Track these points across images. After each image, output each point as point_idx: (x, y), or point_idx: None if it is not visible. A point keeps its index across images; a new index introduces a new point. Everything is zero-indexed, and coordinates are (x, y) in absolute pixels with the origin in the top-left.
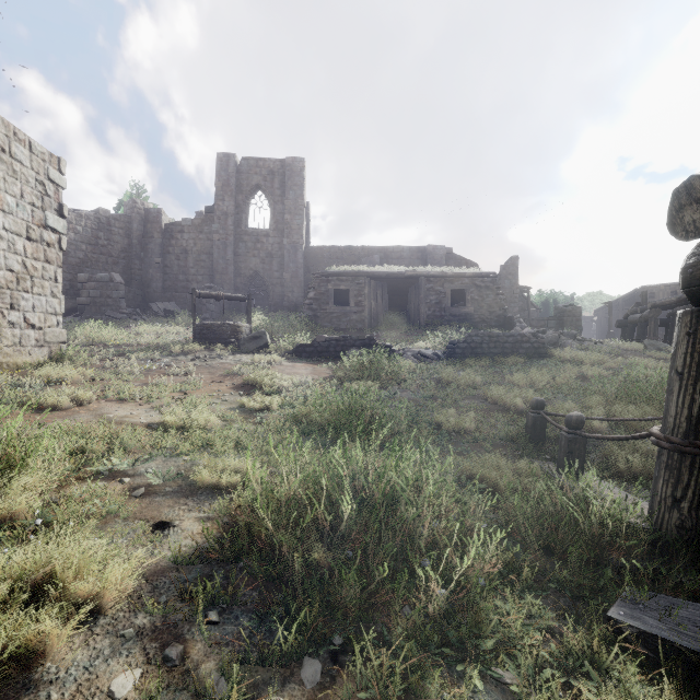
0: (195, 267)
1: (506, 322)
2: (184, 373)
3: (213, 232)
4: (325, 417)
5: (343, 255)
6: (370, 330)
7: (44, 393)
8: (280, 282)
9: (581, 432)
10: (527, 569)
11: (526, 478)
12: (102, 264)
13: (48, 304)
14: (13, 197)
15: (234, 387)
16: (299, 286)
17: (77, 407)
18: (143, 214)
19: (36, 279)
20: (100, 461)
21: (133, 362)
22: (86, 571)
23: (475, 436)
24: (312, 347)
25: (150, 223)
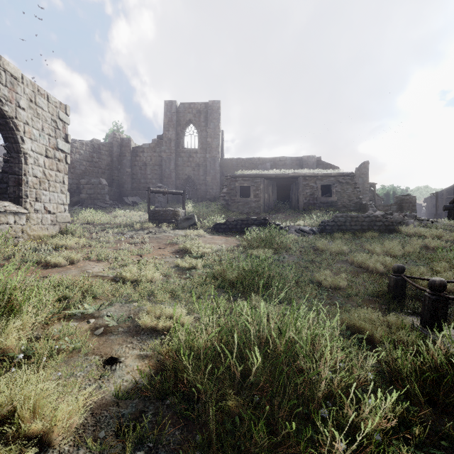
0: (151, 174)
1: (362, 207)
2: (141, 242)
3: (162, 151)
4: (234, 275)
5: (246, 164)
6: (264, 214)
7: (50, 255)
8: (204, 183)
9: (444, 294)
10: (420, 426)
11: (395, 329)
12: (95, 173)
13: (59, 198)
14: (37, 130)
15: (173, 252)
16: (216, 185)
17: (70, 265)
18: (120, 142)
19: (51, 182)
20: (75, 306)
21: (110, 235)
22: (41, 409)
23: (347, 292)
24: (225, 225)
25: (124, 147)
